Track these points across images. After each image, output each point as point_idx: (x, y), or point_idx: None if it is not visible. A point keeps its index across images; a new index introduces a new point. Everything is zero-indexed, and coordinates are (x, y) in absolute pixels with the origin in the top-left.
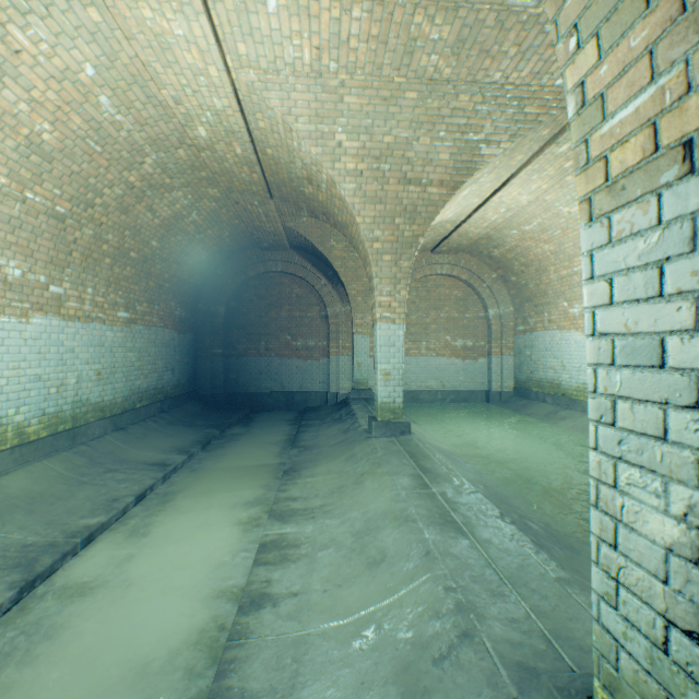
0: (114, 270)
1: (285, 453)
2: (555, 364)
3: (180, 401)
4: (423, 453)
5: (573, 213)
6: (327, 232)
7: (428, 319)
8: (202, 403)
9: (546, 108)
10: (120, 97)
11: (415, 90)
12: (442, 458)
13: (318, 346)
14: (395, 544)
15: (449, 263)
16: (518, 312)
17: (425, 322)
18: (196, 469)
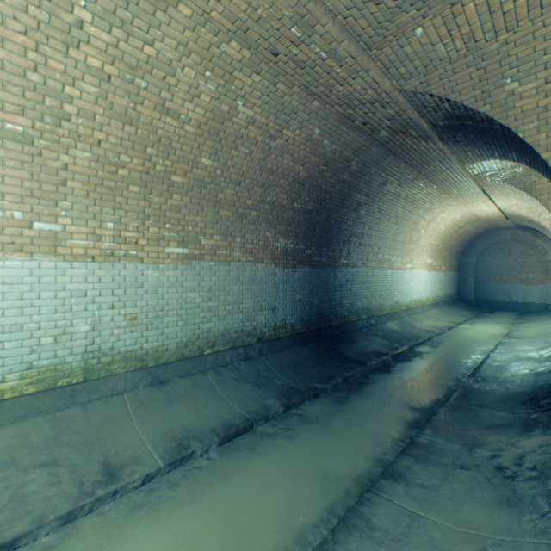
0: (442, 254)
1: (514, 321)
2: None
3: (455, 301)
4: None
5: None
6: None
7: None
8: (464, 303)
9: None
10: (461, 216)
11: None
12: None
13: (535, 278)
14: None
15: None
16: None
17: None
18: (476, 320)
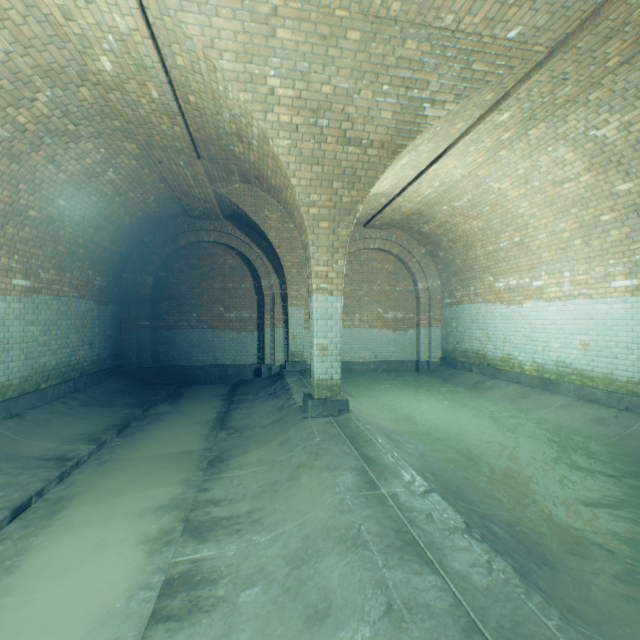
0: (5, 229)
1: (213, 436)
2: (481, 335)
3: (100, 377)
4: (364, 437)
5: (503, 189)
6: (261, 200)
7: (361, 292)
8: (127, 379)
9: (495, 66)
10: None
11: (358, 28)
12: (386, 442)
13: (252, 318)
14: (343, 585)
15: (381, 238)
16: (445, 286)
17: (358, 295)
18: (105, 461)
